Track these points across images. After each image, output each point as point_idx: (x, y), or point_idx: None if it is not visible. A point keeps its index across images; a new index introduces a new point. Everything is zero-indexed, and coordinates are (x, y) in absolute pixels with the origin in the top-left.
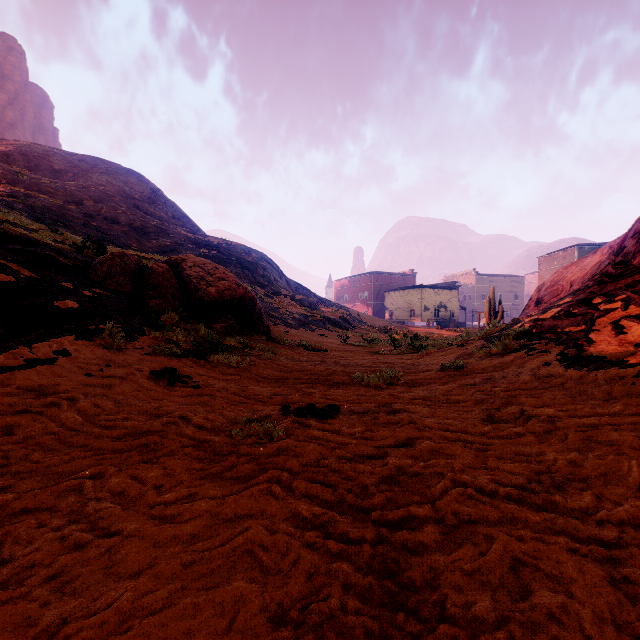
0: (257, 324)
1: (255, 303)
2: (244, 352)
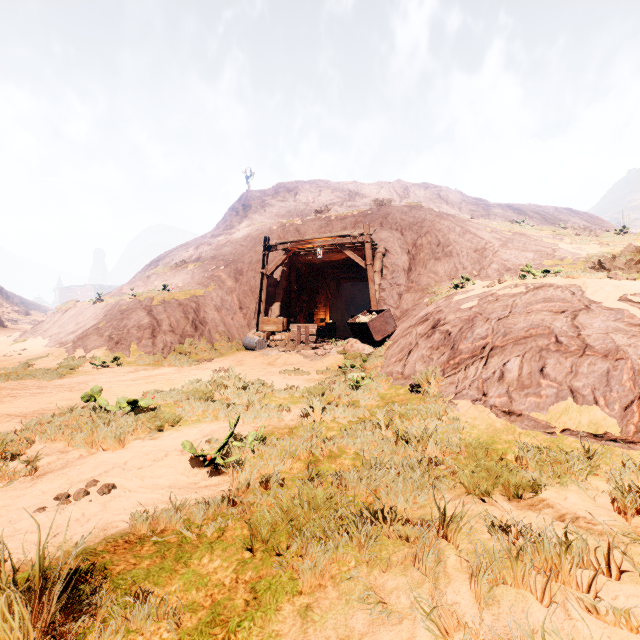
0: (0, 323)
1: None
2: None
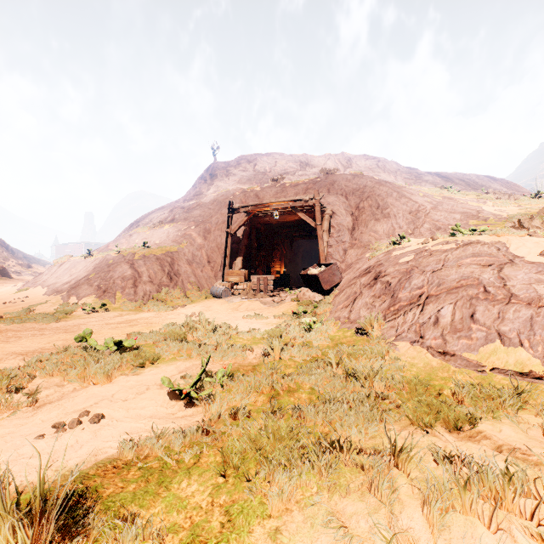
0: (7, 274)
1: (6, 269)
2: (6, 280)
